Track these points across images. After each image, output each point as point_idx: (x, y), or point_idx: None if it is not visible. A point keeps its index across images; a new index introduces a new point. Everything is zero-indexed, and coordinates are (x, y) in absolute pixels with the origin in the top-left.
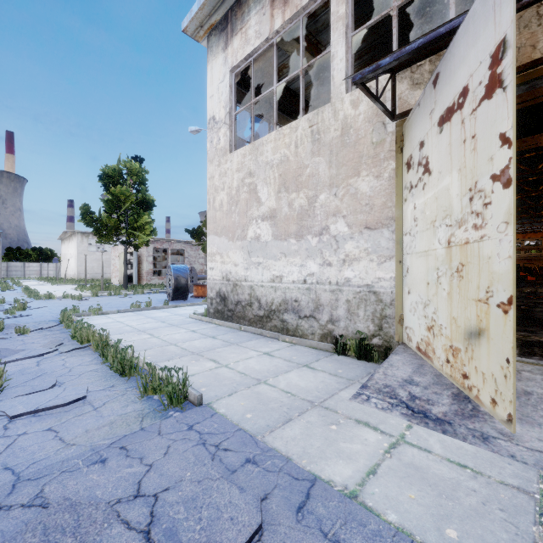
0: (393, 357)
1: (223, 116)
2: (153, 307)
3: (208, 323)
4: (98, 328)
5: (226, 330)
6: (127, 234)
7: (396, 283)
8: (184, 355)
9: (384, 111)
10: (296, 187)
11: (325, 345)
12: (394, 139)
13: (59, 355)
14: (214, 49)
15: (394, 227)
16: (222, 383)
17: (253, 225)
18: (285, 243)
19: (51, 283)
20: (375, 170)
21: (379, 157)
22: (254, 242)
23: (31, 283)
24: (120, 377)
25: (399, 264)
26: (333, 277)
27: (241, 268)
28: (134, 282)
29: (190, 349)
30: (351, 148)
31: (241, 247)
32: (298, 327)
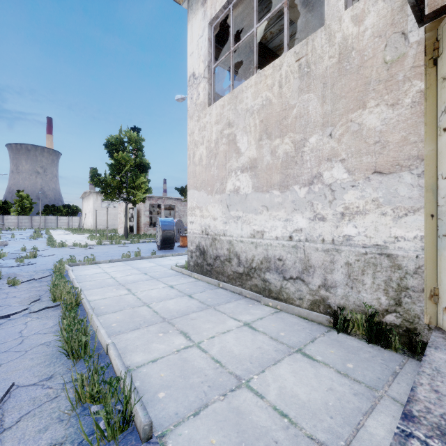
0: (433, 354)
1: (202, 71)
2: (142, 257)
3: (187, 277)
4: (84, 280)
5: (204, 286)
6: (127, 192)
7: (425, 245)
8: (153, 322)
9: (413, 6)
10: (280, 131)
11: (318, 316)
12: (422, 50)
13: (26, 317)
14: (194, 7)
15: (420, 169)
16: (189, 381)
17: (232, 177)
18: (267, 195)
19: (72, 233)
20: (389, 96)
21: (396, 78)
22: (233, 195)
23: (59, 233)
24: (68, 360)
25: (430, 218)
26: (328, 234)
27: (220, 222)
28: (134, 233)
29: (162, 312)
30: (353, 75)
31: (220, 200)
32: (282, 289)
